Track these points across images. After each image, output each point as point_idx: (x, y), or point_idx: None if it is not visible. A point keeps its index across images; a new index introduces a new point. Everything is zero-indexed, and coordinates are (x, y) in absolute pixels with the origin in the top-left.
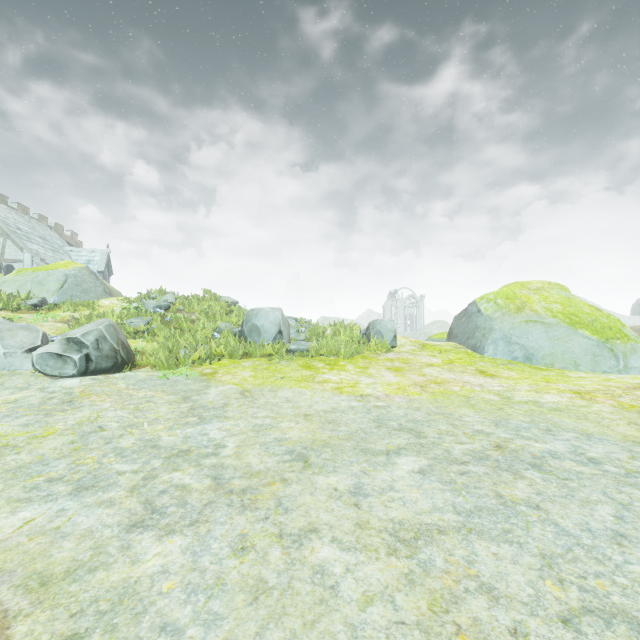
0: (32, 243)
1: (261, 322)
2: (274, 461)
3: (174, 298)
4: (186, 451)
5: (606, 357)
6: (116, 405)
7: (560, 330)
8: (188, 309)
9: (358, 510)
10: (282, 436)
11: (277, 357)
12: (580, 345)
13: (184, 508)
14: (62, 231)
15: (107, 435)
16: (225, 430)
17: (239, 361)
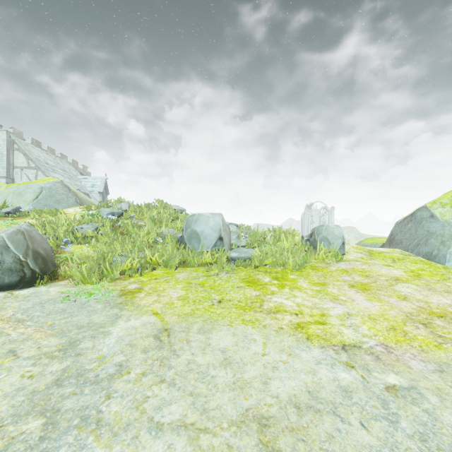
0: (55, 173)
1: (201, 228)
2: None
3: (128, 206)
4: None
5: None
6: None
7: None
8: (138, 216)
9: None
10: None
11: (216, 267)
12: None
13: None
14: (77, 165)
15: None
16: None
17: (174, 271)
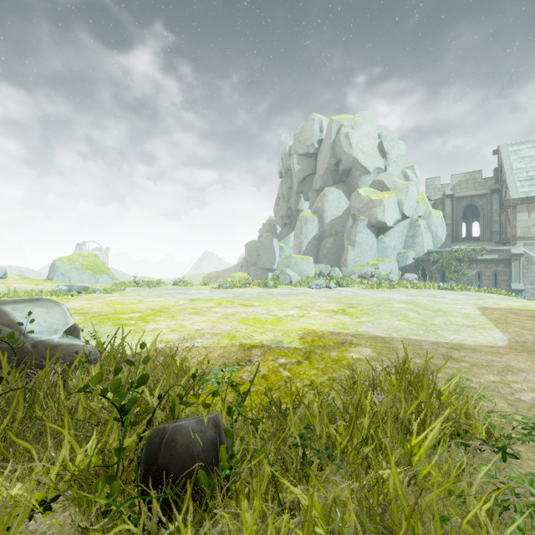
0: None
1: None
2: None
3: None
4: None
5: (93, 279)
6: None
7: (82, 271)
8: None
9: None
10: None
11: None
12: (87, 276)
13: None
14: None
15: None
16: None
17: None
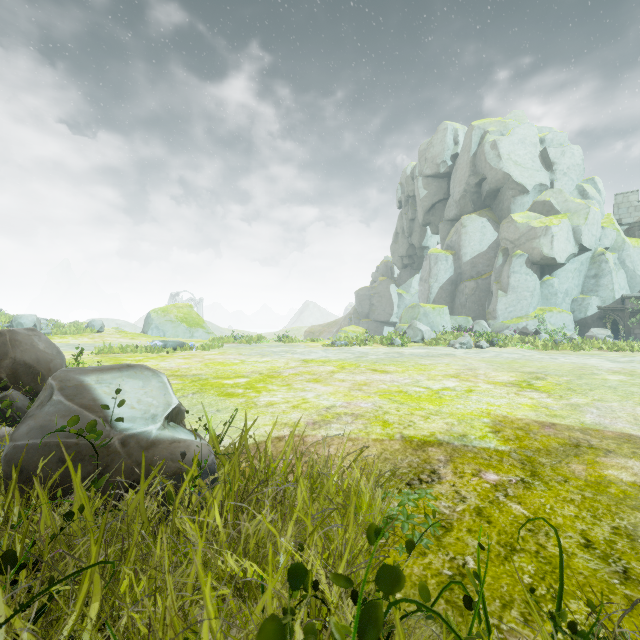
0: None
1: (24, 321)
2: None
3: None
4: None
5: (188, 333)
6: None
7: (177, 324)
8: None
9: None
10: None
11: None
12: (182, 329)
13: None
14: None
15: None
16: None
17: None
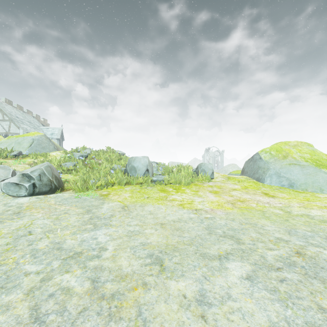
0: (24, 124)
1: (136, 164)
2: (138, 264)
3: (90, 151)
4: (79, 253)
5: None
6: (45, 215)
7: (310, 169)
8: (97, 157)
9: (205, 324)
10: (145, 241)
11: (145, 184)
12: (323, 178)
13: (61, 316)
14: (39, 118)
15: (31, 238)
16: (109, 235)
17: (123, 187)
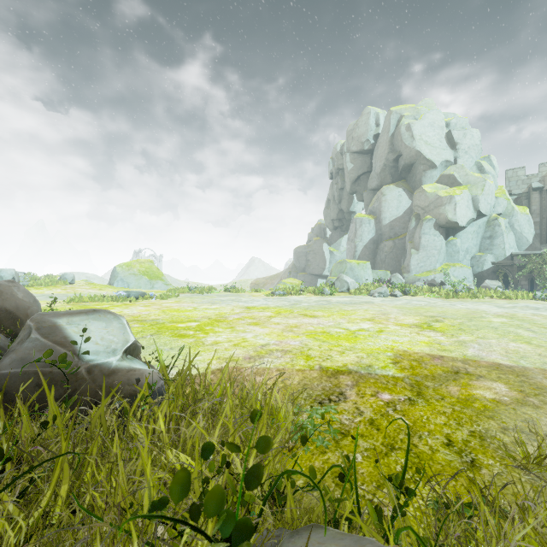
0: None
1: (4, 274)
2: None
3: None
4: None
5: (149, 285)
6: None
7: (139, 277)
8: None
9: None
10: None
11: None
12: (143, 281)
13: None
14: None
15: None
16: None
17: None
